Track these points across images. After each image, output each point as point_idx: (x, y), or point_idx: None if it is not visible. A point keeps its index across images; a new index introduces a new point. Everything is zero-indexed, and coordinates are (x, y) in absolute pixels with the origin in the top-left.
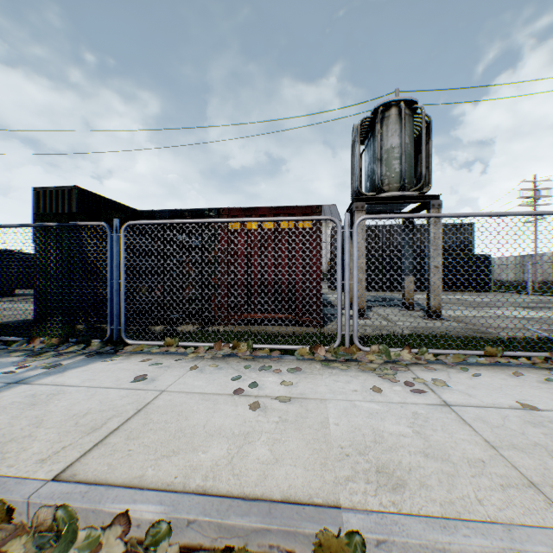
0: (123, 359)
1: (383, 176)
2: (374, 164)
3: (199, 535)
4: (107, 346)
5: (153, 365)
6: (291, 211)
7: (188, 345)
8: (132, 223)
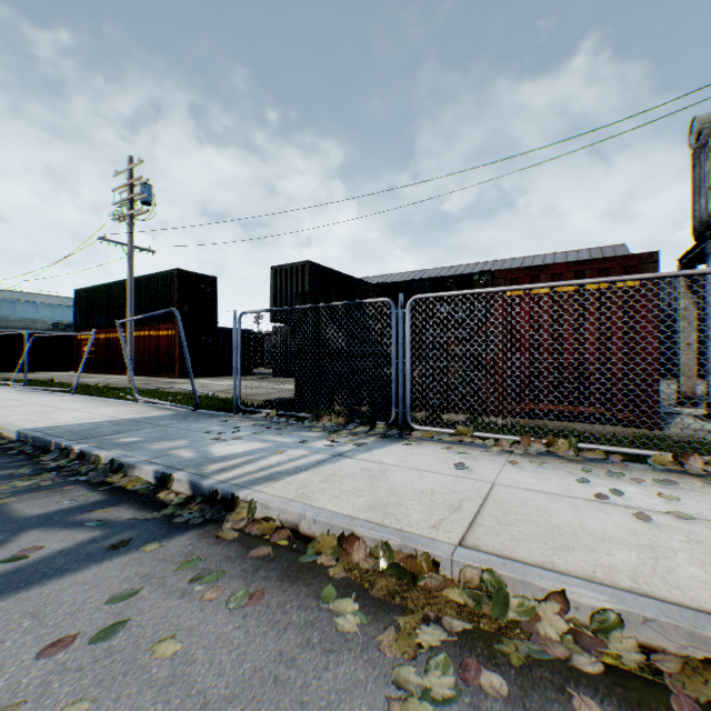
0: (415, 444)
1: None
2: None
3: (658, 636)
4: (392, 430)
5: (460, 454)
6: (602, 264)
7: (486, 436)
8: (418, 297)
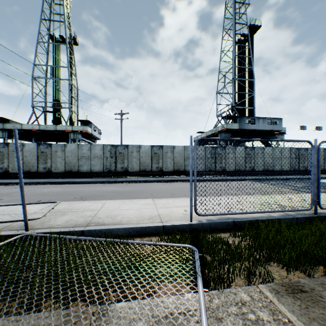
0: None
1: None
2: None
3: None
4: None
5: None
6: None
7: None
8: None
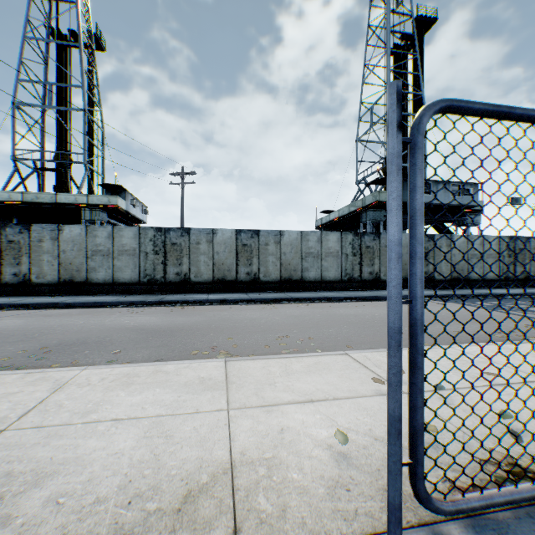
0: None
1: None
2: None
3: None
4: None
5: None
6: None
7: None
8: None
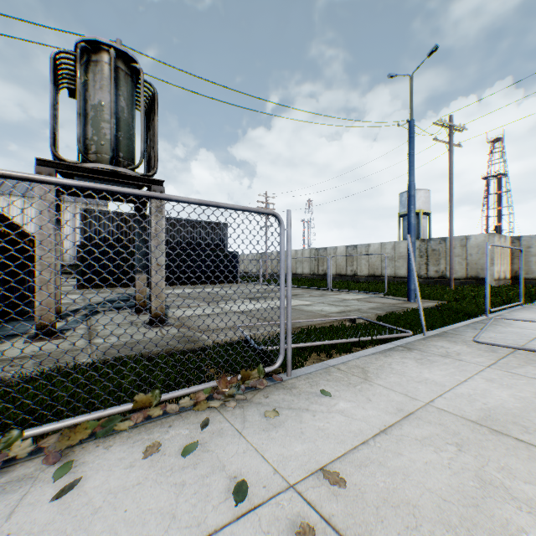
0: None
1: (89, 140)
2: (81, 122)
3: None
4: None
5: None
6: None
7: None
8: None
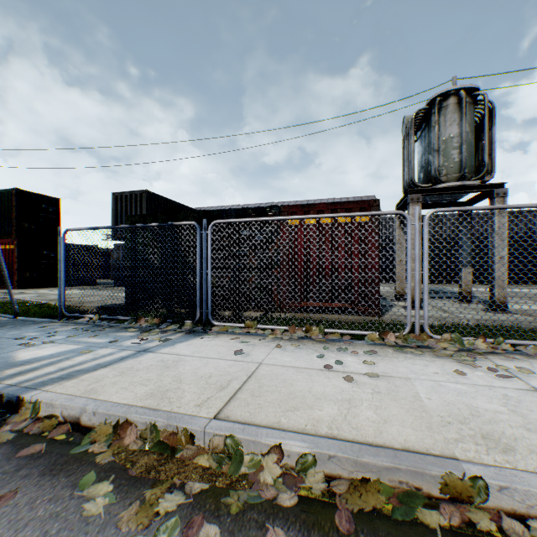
0: (213, 337)
1: (439, 167)
2: (429, 155)
3: (338, 467)
4: (197, 326)
5: (243, 342)
6: (348, 205)
7: (266, 327)
8: (217, 222)
